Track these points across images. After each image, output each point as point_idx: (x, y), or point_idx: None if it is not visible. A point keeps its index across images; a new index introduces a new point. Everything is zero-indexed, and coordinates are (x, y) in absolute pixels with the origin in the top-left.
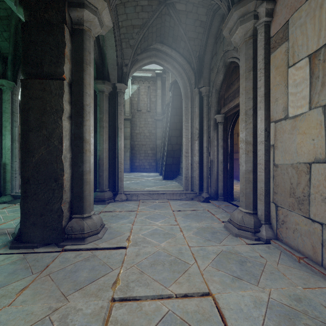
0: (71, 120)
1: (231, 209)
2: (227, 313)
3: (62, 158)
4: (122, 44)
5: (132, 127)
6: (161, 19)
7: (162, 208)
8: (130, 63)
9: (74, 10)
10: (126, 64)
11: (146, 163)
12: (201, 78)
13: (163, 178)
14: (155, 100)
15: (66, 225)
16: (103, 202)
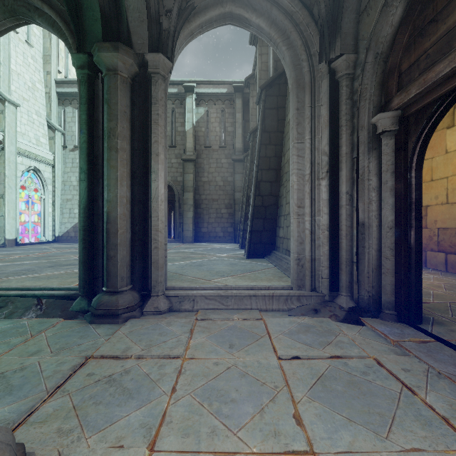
0: None
1: (445, 359)
2: None
3: None
4: None
5: (196, 172)
6: None
7: (248, 341)
8: (176, 7)
9: None
10: (168, 10)
11: (218, 228)
12: (338, 36)
13: (247, 254)
14: (233, 130)
15: None
16: (113, 318)
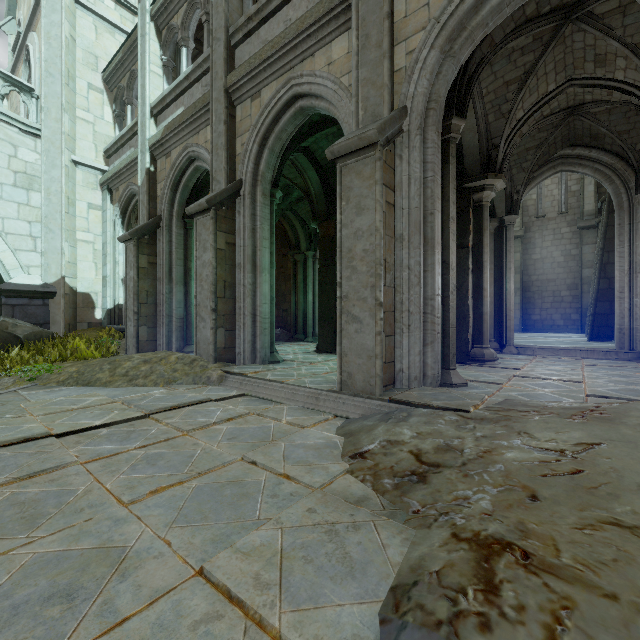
0: (472, 275)
1: None
2: (589, 384)
3: (468, 303)
4: (512, 171)
5: (524, 249)
6: (568, 126)
7: (568, 362)
8: (522, 188)
9: (476, 194)
10: (517, 191)
11: (556, 315)
12: None
13: (588, 337)
14: (579, 188)
15: (470, 351)
16: None
